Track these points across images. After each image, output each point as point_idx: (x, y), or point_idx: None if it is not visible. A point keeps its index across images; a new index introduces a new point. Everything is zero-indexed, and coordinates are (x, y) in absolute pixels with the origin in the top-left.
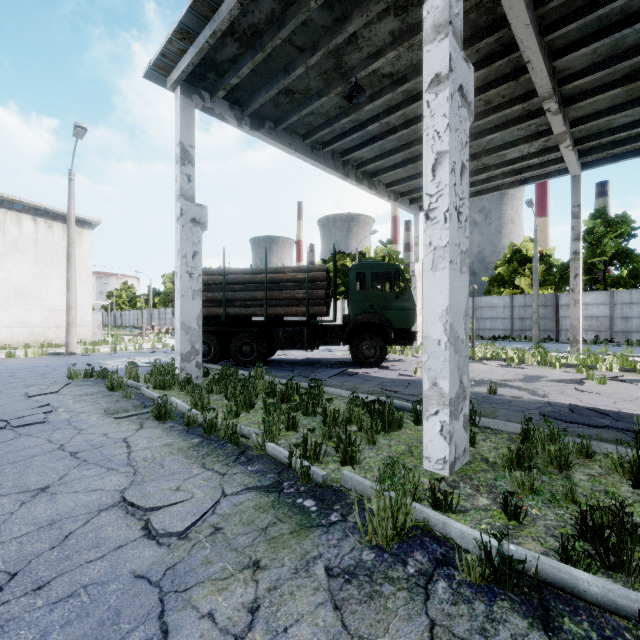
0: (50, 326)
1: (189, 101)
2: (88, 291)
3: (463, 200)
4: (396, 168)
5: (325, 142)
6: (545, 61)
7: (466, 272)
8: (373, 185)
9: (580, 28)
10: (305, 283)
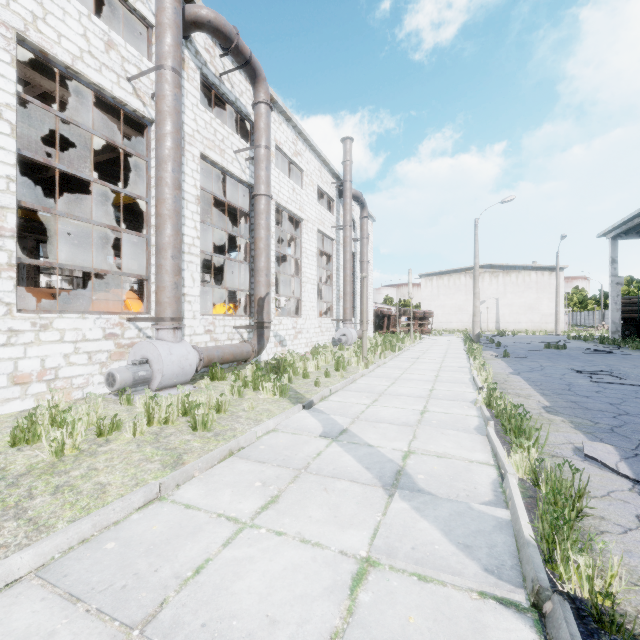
0: (542, 323)
1: (614, 241)
2: (561, 304)
3: None
4: None
5: None
6: None
7: None
8: None
9: None
10: None
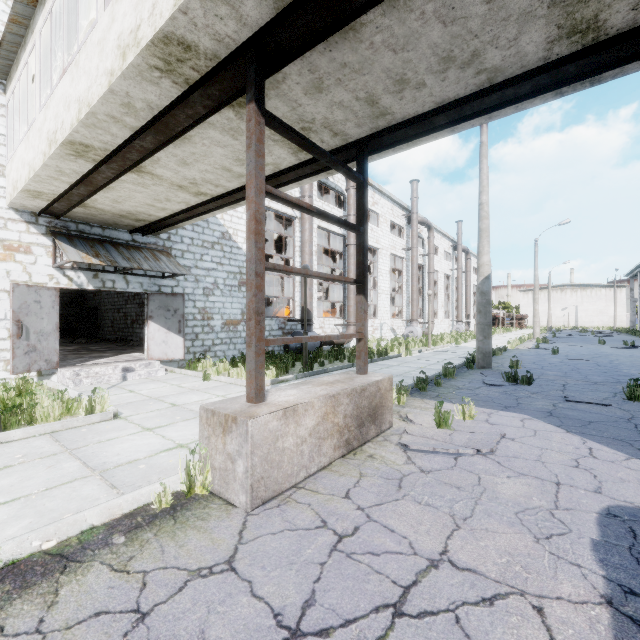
0: (610, 322)
1: (632, 279)
2: (624, 310)
3: None
4: None
5: None
6: None
7: None
8: None
9: None
10: None
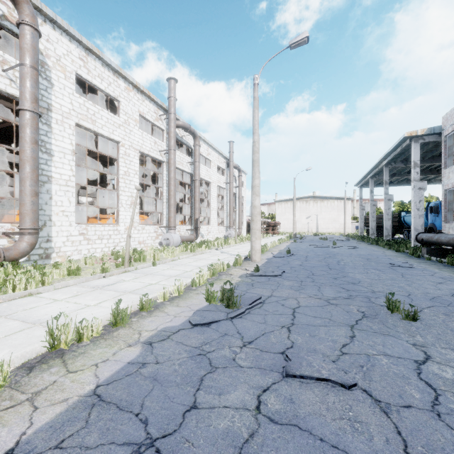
0: (340, 228)
1: (361, 188)
2: (350, 218)
3: (374, 215)
4: (433, 179)
5: (401, 180)
6: (426, 174)
7: (375, 222)
8: (431, 182)
9: (434, 166)
10: (393, 218)
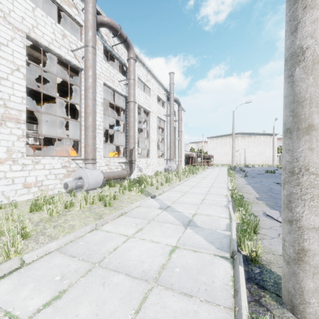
0: (266, 161)
1: None
2: (275, 152)
3: None
4: None
5: None
6: None
7: None
8: None
9: None
10: None
